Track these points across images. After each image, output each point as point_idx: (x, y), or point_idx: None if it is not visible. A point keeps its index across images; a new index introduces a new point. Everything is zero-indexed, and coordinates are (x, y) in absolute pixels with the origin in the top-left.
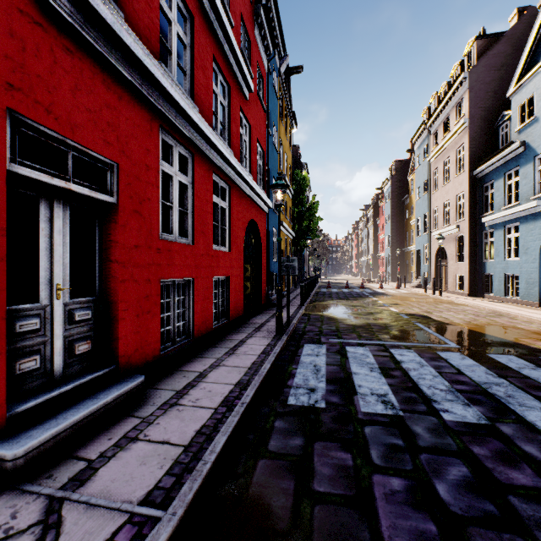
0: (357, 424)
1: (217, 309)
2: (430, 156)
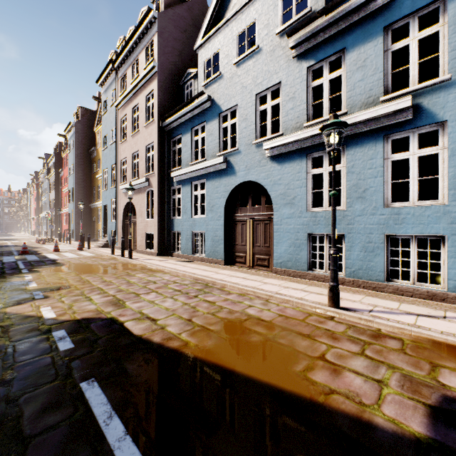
0: None
1: None
2: (119, 101)
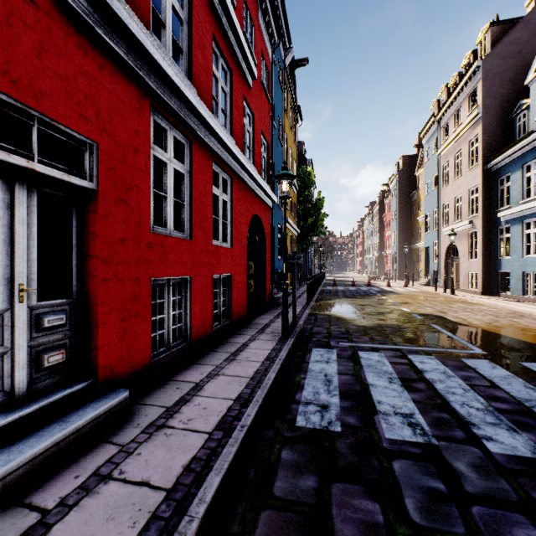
0: (382, 457)
1: (218, 310)
2: (440, 150)
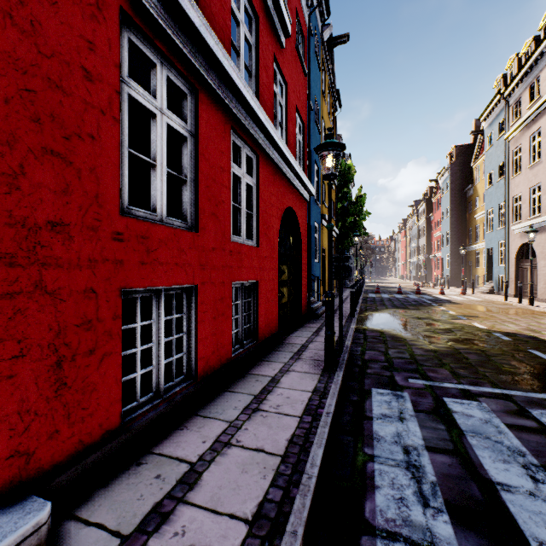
0: None
1: (240, 328)
2: (509, 132)
